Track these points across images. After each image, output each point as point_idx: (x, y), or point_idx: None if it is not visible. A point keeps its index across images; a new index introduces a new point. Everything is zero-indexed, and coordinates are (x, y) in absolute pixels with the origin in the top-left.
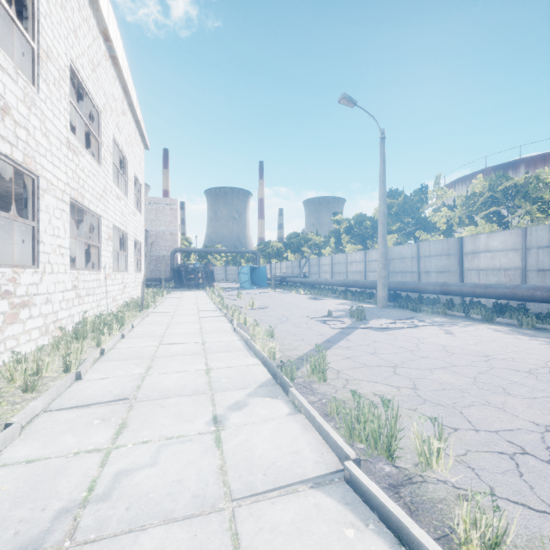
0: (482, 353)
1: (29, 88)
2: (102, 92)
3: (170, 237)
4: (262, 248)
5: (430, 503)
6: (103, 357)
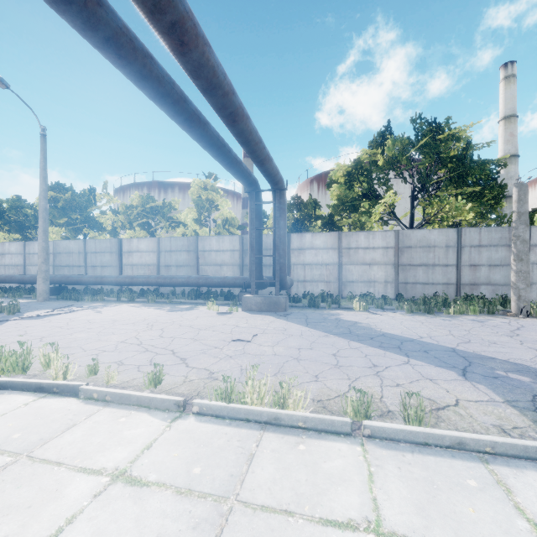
0: (114, 319)
1: None
2: None
3: None
4: None
5: (45, 378)
6: None
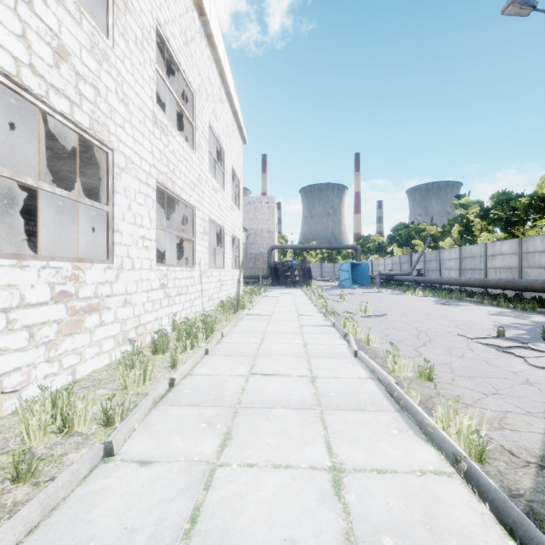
0: None
1: (99, 38)
2: (197, 71)
3: (267, 235)
4: (361, 243)
5: None
6: (170, 394)
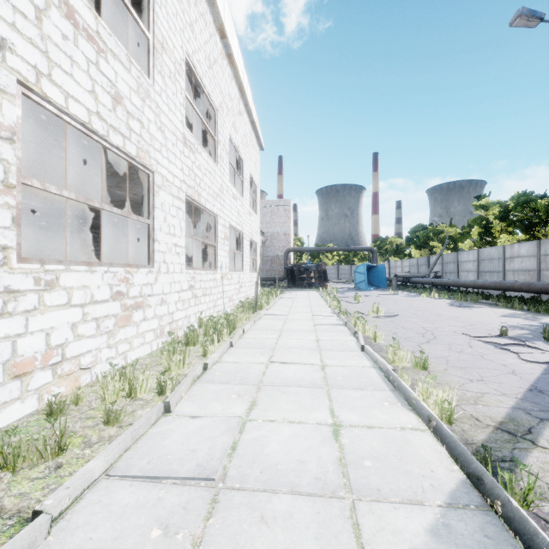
0: None
1: (143, 79)
2: (219, 90)
3: (284, 238)
4: (378, 245)
5: None
6: (205, 375)
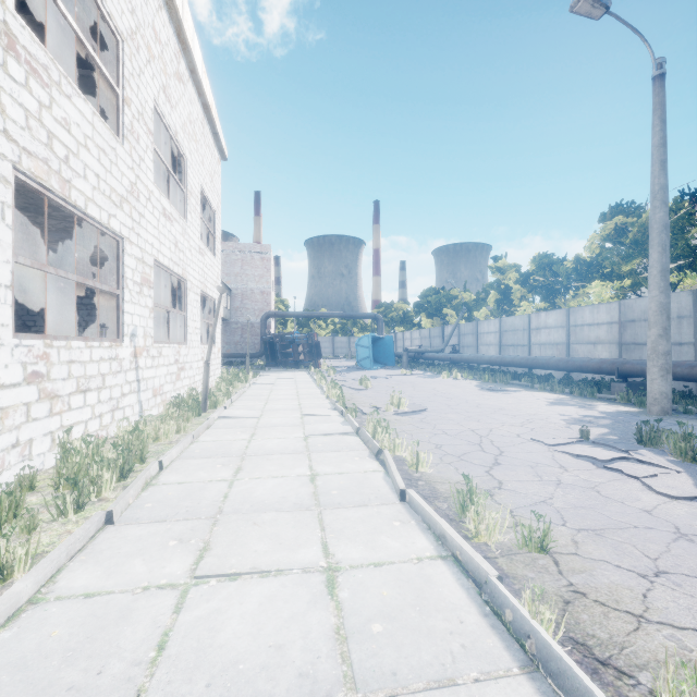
0: None
1: None
2: (127, 4)
3: (260, 297)
4: (383, 312)
5: None
6: None
